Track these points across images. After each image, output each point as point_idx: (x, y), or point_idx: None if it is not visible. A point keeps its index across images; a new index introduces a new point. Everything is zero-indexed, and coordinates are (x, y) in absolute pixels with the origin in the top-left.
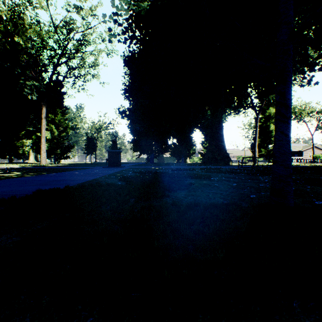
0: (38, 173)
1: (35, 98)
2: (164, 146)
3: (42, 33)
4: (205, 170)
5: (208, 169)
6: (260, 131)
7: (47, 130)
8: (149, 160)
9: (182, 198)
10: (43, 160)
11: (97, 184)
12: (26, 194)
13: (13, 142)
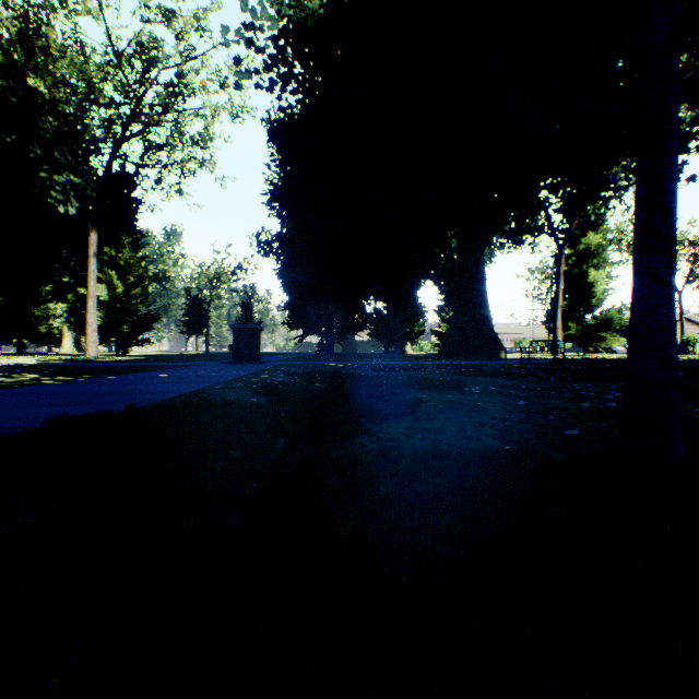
0: (75, 376)
1: (75, 211)
2: (356, 318)
3: (89, 70)
4: (448, 369)
5: (455, 368)
6: (566, 285)
7: (101, 281)
8: (323, 348)
9: (403, 439)
10: (90, 347)
11: (201, 403)
12: (27, 428)
13: (26, 308)
